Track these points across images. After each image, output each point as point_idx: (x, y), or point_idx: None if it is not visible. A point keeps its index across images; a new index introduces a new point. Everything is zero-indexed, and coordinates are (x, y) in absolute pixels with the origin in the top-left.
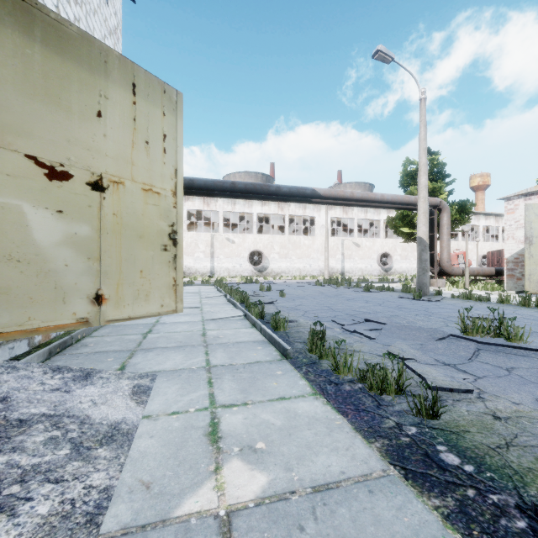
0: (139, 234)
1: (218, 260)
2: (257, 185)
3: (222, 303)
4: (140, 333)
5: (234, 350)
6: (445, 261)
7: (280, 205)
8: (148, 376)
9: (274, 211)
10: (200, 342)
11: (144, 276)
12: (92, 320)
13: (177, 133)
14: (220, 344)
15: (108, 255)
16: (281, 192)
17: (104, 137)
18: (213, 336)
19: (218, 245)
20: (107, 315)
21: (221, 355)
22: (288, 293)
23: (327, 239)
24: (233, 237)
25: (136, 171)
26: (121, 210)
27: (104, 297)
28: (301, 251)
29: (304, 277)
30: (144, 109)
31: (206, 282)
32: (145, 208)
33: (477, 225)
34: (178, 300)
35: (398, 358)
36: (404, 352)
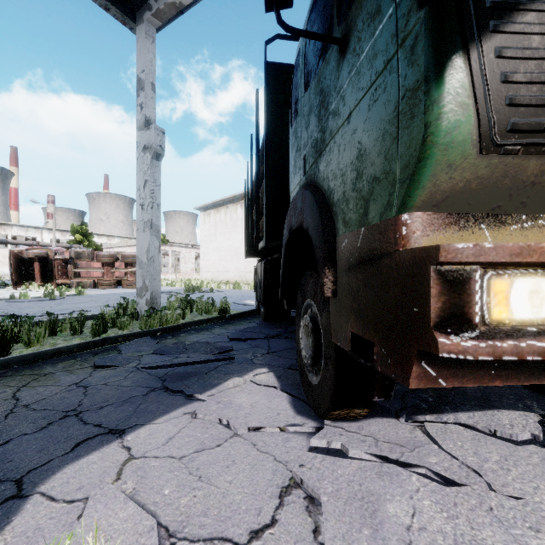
0: None
1: None
2: None
3: None
4: None
5: None
6: None
7: (3, 227)
8: None
9: None
10: None
11: None
12: None
13: None
14: None
15: None
16: None
17: None
18: None
19: None
20: None
21: None
22: None
23: None
24: None
25: None
26: None
27: None
28: None
29: None
30: None
31: None
32: None
33: None
34: None
35: None
36: None
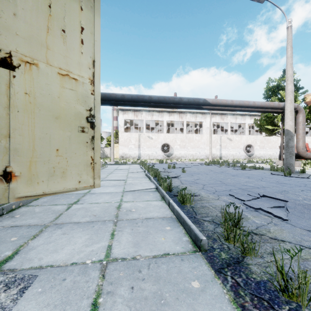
0: (55, 115)
1: (143, 149)
2: (166, 97)
3: (141, 177)
4: (68, 203)
5: (141, 230)
6: (301, 148)
7: (180, 115)
8: (22, 280)
9: (177, 119)
10: (112, 217)
11: (60, 155)
12: None
13: (95, 28)
14: (130, 220)
15: (18, 133)
16: (182, 101)
17: (14, 16)
18: (126, 209)
19: (142, 140)
20: (17, 192)
21: (126, 238)
22: (187, 170)
23: (211, 135)
24: (151, 135)
25: (51, 55)
26: (34, 90)
27: (14, 174)
28: (193, 144)
29: (196, 160)
30: None
31: (134, 163)
32: (62, 92)
33: None
34: (96, 176)
35: None
36: None
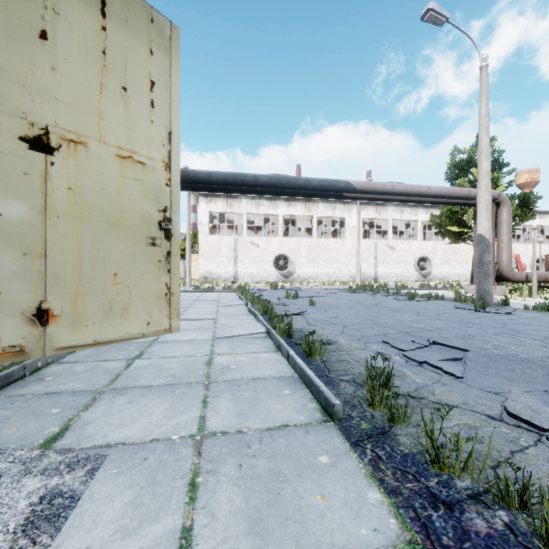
0: (112, 221)
1: (242, 264)
2: (283, 178)
3: (241, 314)
4: (126, 358)
5: (247, 395)
6: (505, 265)
7: (307, 206)
8: (88, 460)
9: (301, 212)
10: (200, 377)
11: (119, 282)
12: (30, 349)
13: (172, 82)
14: (229, 381)
15: (58, 250)
16: (310, 185)
17: (52, 71)
18: (222, 366)
19: (241, 248)
20: (57, 340)
21: (226, 406)
22: (319, 302)
23: (359, 241)
24: (257, 240)
25: (107, 128)
26: (81, 183)
27: (52, 312)
28: (330, 255)
29: (334, 283)
30: (119, 40)
31: (227, 288)
32: (122, 184)
33: (529, 225)
34: (173, 315)
35: (533, 427)
36: (538, 414)
